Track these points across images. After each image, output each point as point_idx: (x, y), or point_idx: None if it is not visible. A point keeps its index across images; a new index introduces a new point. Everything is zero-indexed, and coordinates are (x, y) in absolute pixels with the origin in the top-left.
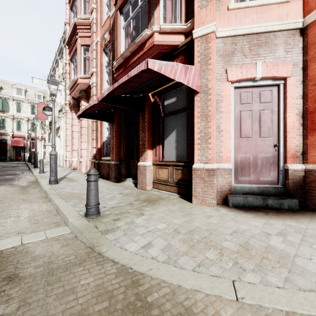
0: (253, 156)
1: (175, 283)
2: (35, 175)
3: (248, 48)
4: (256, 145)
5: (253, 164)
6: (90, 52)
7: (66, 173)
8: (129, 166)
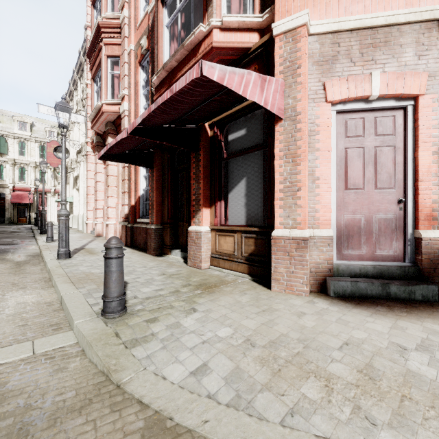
0: (365, 218)
1: None
2: (40, 244)
3: (358, 50)
4: (371, 201)
5: (365, 230)
6: (120, 66)
7: (86, 242)
8: (176, 232)
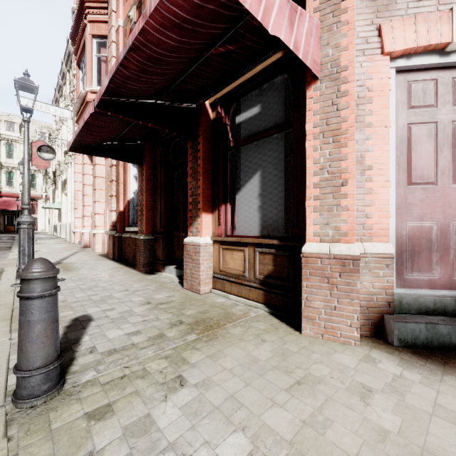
0: (439, 226)
1: None
2: (9, 258)
3: None
4: (447, 202)
5: (438, 244)
6: (107, 48)
7: (68, 254)
8: (171, 244)
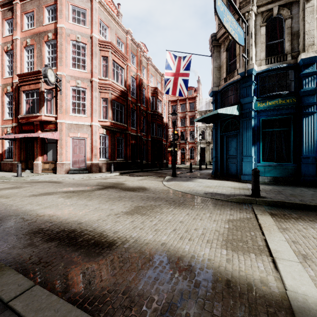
0: (78, 159)
1: (45, 180)
2: None
3: (76, 128)
4: (79, 156)
5: (78, 162)
6: None
7: None
8: (27, 164)
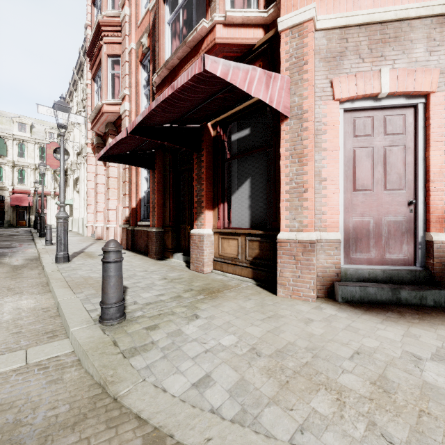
0: (374, 220)
1: None
2: (39, 248)
3: (367, 46)
4: (380, 203)
5: (374, 233)
6: (120, 65)
7: (86, 245)
8: (178, 235)
